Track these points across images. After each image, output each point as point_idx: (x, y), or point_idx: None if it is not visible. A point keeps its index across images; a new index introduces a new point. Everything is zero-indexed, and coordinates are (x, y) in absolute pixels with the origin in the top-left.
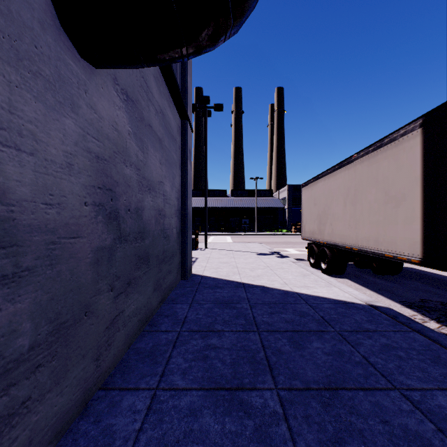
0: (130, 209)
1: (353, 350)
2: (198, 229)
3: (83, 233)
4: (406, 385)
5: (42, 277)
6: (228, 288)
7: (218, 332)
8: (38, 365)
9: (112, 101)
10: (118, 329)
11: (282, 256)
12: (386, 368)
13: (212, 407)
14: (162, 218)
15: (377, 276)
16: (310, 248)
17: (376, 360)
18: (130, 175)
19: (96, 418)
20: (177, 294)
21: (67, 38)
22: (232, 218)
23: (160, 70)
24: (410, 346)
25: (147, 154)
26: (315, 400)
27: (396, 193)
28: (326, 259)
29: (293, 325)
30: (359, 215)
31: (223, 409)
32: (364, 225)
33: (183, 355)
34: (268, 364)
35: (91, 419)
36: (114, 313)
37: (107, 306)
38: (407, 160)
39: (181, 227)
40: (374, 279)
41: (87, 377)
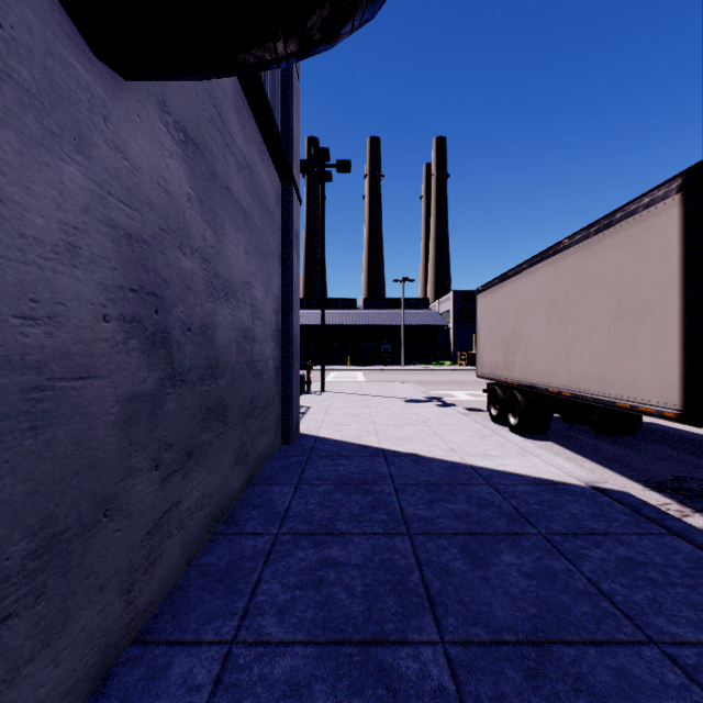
0: (192, 329)
1: (572, 568)
2: (312, 360)
3: (100, 370)
4: (670, 636)
5: (15, 452)
6: (359, 458)
7: (341, 535)
8: (4, 616)
9: (157, 141)
10: (169, 534)
11: (445, 404)
12: (631, 602)
13: (330, 679)
14: (249, 344)
15: (600, 438)
16: (491, 392)
17: (612, 586)
18: (192, 270)
19: (122, 700)
20: (274, 468)
21: (67, 18)
22: (366, 343)
23: (245, 98)
24: (668, 560)
25: (223, 236)
26: (511, 665)
27: (636, 301)
28: (517, 409)
29: (468, 523)
30: (572, 338)
31: (348, 683)
32: (581, 354)
33: (281, 579)
34: (427, 596)
35: (112, 702)
36: (161, 507)
37: (149, 496)
38: (656, 248)
39: (282, 358)
40: (596, 441)
41: (109, 625)
